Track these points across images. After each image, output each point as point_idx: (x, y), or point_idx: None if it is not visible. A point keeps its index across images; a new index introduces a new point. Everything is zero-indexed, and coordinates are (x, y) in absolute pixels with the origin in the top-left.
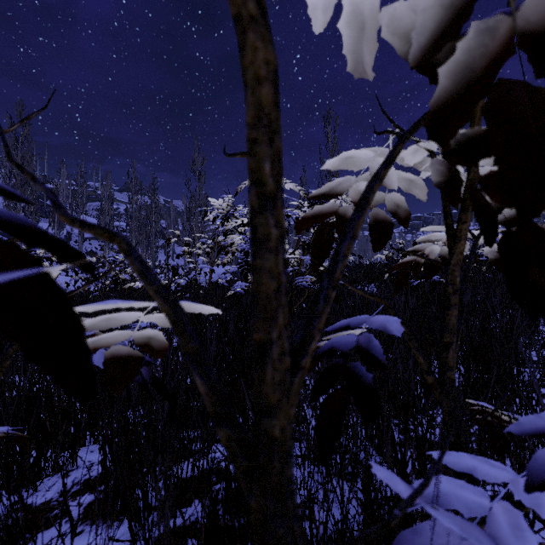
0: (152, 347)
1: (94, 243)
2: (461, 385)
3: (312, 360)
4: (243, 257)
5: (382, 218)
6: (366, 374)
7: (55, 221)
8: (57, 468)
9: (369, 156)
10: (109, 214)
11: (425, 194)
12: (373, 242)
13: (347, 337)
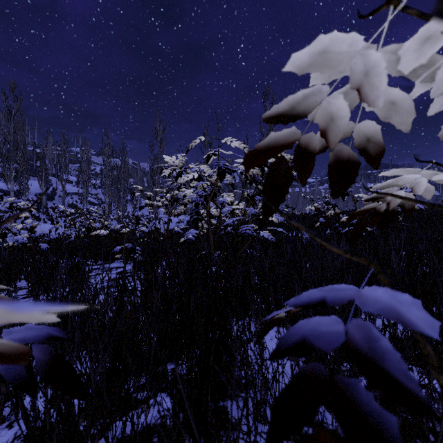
0: (1, 351)
1: (74, 197)
2: (404, 332)
3: (272, 358)
4: (194, 208)
5: (346, 157)
6: (381, 414)
7: (42, 179)
8: (0, 419)
9: (355, 47)
10: (87, 173)
11: (409, 121)
12: (332, 186)
13: (327, 323)
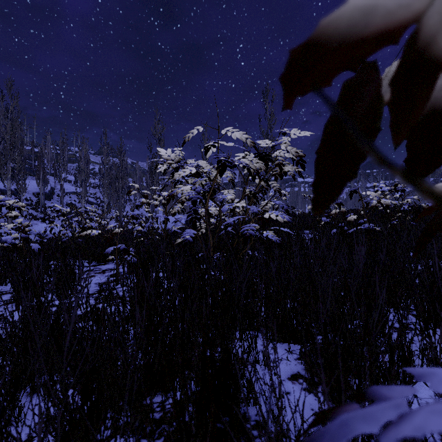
0: None
1: (73, 196)
2: None
3: None
4: (191, 206)
5: None
6: None
7: (40, 179)
8: None
9: None
10: (85, 172)
11: None
12: (410, 160)
13: None
